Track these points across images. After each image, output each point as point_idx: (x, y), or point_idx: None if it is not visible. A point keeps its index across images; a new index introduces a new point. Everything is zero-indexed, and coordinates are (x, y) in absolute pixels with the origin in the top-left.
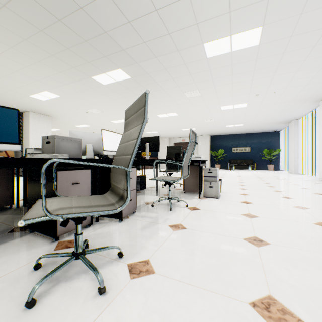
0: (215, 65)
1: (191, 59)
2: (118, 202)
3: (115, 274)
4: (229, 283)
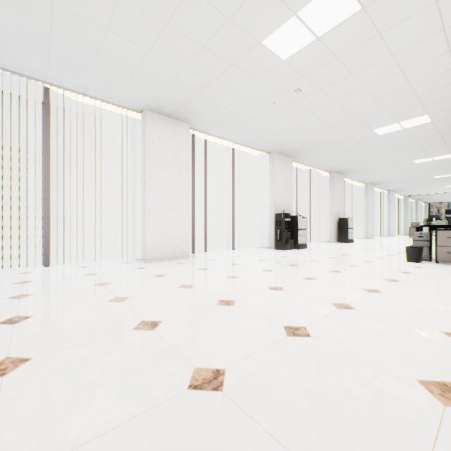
0: (415, 111)
1: (449, 110)
2: None
3: None
4: None
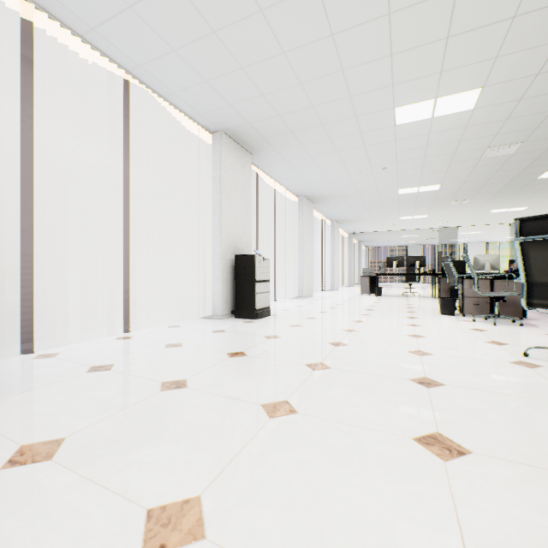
0: None
1: None
2: (535, 306)
3: (537, 362)
4: (447, 359)
